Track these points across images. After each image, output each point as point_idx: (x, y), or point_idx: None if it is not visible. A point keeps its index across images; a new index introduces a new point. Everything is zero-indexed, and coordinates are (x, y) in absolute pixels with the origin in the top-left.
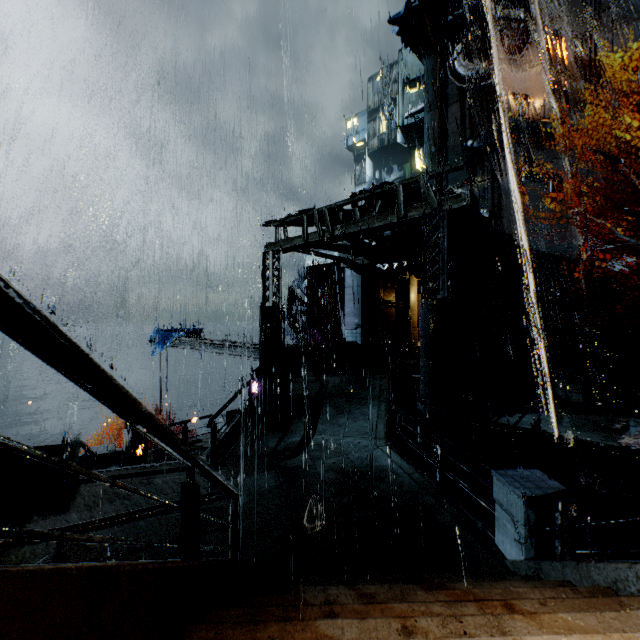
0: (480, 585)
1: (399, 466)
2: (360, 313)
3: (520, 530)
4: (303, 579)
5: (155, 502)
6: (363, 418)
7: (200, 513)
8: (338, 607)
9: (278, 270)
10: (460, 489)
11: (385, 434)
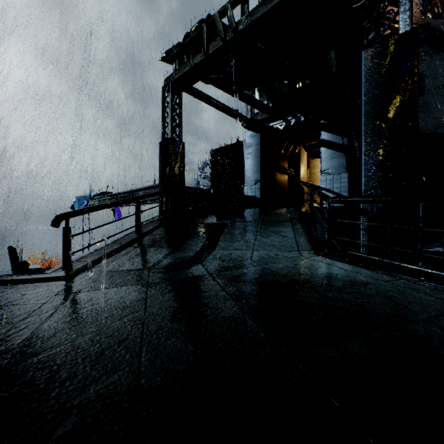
0: None
1: (358, 273)
2: (259, 169)
3: None
4: None
5: None
6: (276, 235)
7: None
8: None
9: (178, 104)
10: None
11: (311, 246)
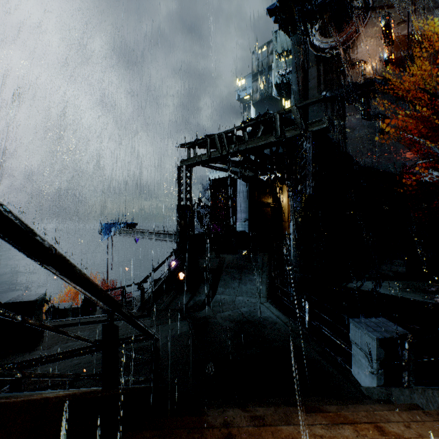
0: (346, 408)
1: (277, 317)
2: (247, 210)
3: (373, 364)
4: (206, 402)
5: None
6: (250, 283)
7: (122, 350)
8: (235, 429)
9: (189, 179)
10: (323, 333)
11: (266, 294)
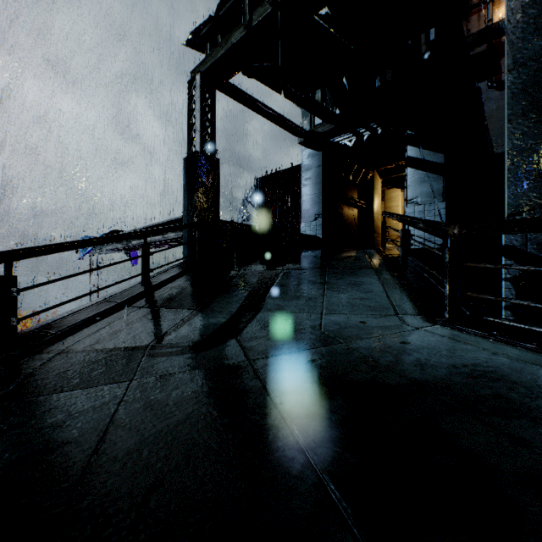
0: None
1: (540, 366)
2: (321, 199)
3: None
4: None
5: None
6: (355, 288)
7: None
8: None
9: (210, 106)
10: None
11: (417, 307)
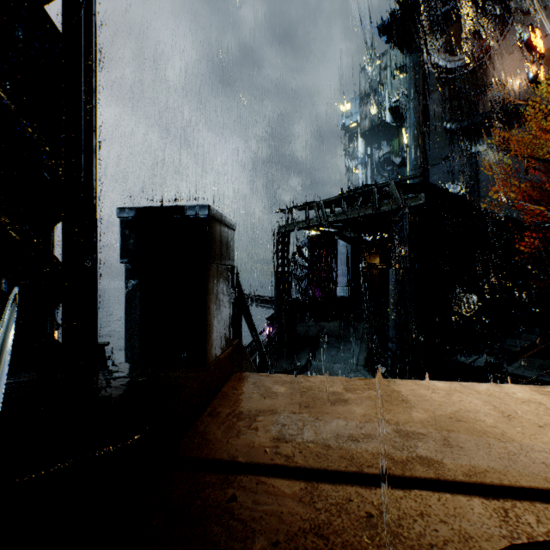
0: None
1: None
2: (349, 274)
3: None
4: None
5: None
6: (349, 352)
7: None
8: None
9: (287, 244)
10: None
11: (364, 363)
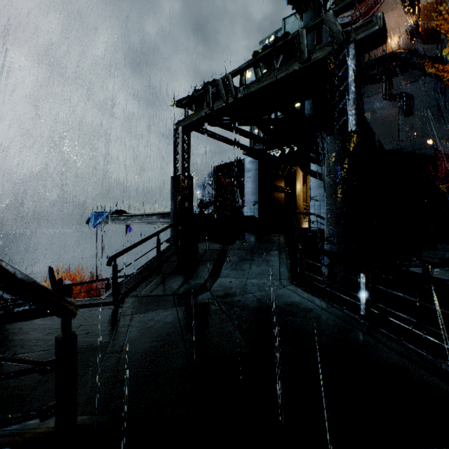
0: None
1: (311, 302)
2: (257, 192)
3: None
4: None
5: (23, 339)
6: (265, 264)
7: None
8: None
9: (187, 144)
10: (393, 323)
11: (289, 276)
